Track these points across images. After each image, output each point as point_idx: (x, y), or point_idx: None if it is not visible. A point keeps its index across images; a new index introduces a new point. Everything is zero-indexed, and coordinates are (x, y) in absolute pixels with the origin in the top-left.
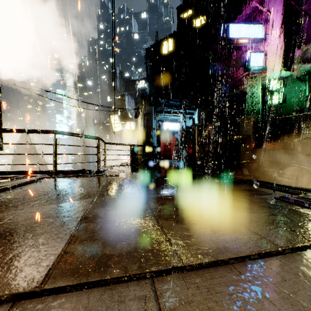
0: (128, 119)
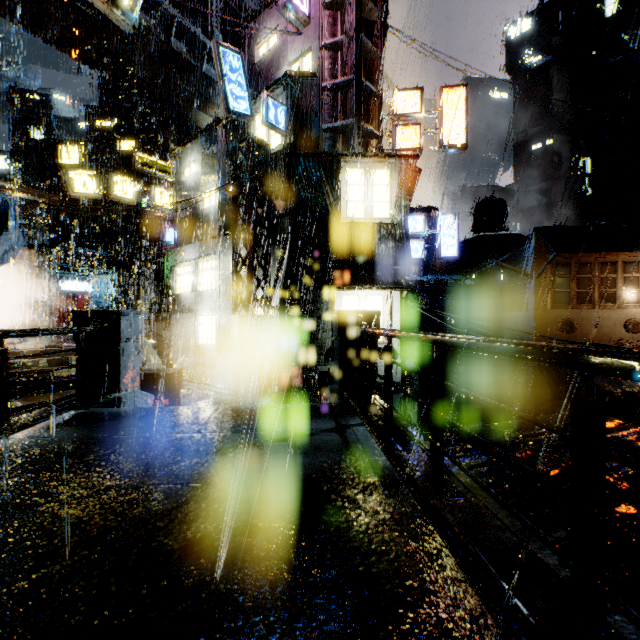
0: None
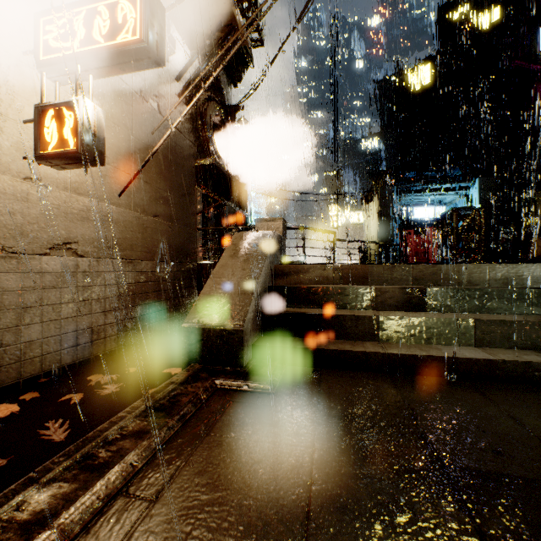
0: (349, 207)
